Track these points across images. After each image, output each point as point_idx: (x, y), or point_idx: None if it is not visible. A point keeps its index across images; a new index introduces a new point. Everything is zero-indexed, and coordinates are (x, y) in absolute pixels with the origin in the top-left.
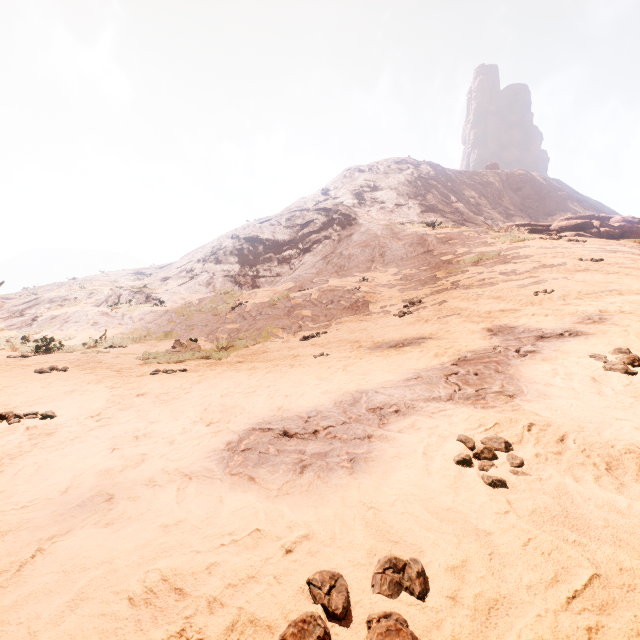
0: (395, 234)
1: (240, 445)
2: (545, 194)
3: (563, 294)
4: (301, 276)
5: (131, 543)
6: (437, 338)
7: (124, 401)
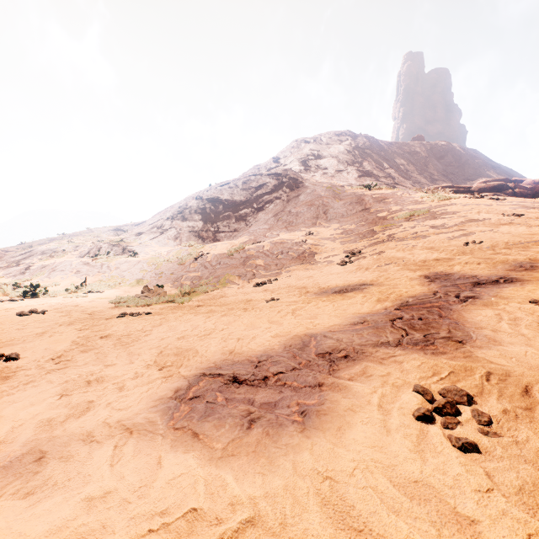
0: (336, 195)
1: (188, 392)
2: (464, 162)
3: (492, 244)
4: (255, 231)
5: (44, 525)
6: (378, 284)
7: (88, 343)
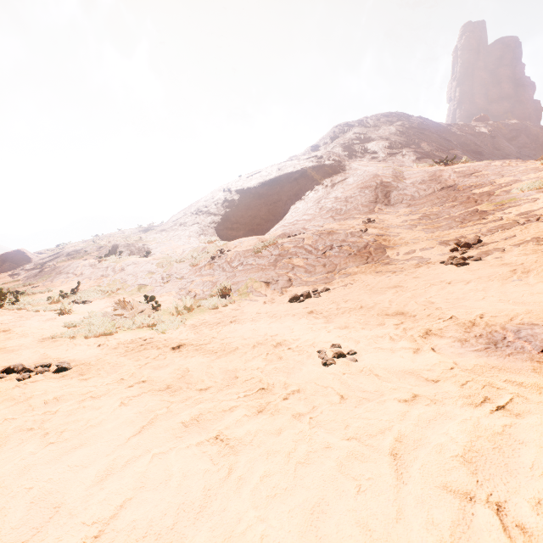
0: (398, 173)
1: None
2: (542, 142)
3: None
4: (291, 223)
5: None
6: None
7: None
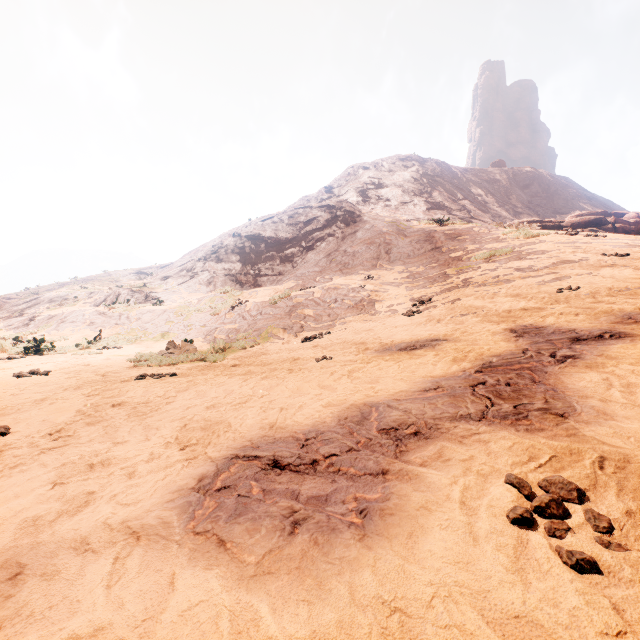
0: (401, 231)
1: (216, 481)
2: (553, 192)
3: (591, 291)
4: (304, 274)
5: None
6: (453, 340)
7: (96, 413)
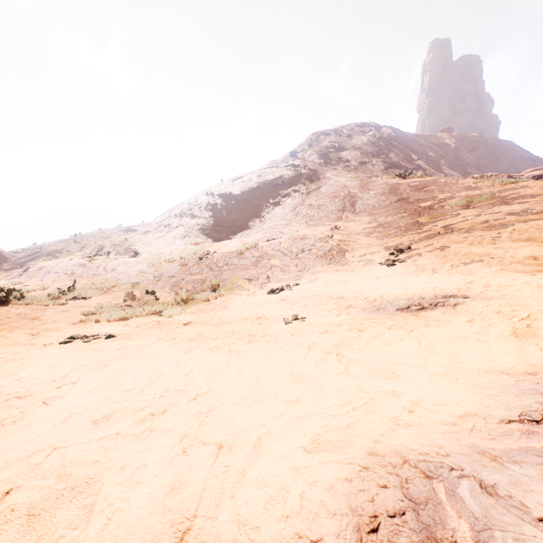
0: (364, 185)
1: None
2: (498, 154)
3: None
4: (270, 228)
5: None
6: (479, 297)
7: None
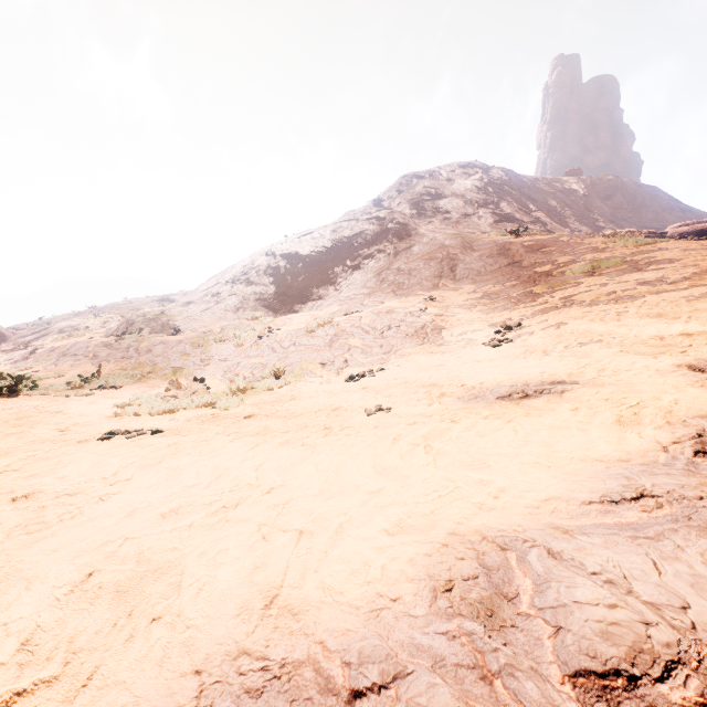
0: (467, 244)
1: None
2: (640, 203)
3: None
4: (348, 298)
5: None
6: (590, 383)
7: None
